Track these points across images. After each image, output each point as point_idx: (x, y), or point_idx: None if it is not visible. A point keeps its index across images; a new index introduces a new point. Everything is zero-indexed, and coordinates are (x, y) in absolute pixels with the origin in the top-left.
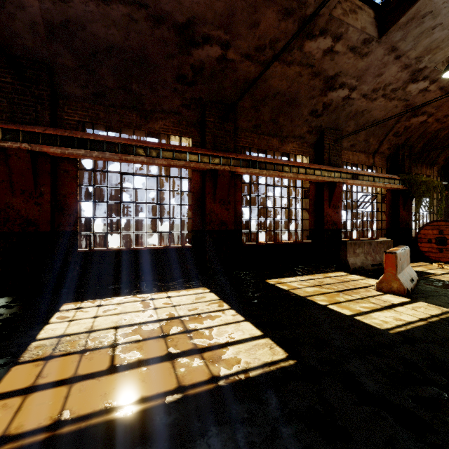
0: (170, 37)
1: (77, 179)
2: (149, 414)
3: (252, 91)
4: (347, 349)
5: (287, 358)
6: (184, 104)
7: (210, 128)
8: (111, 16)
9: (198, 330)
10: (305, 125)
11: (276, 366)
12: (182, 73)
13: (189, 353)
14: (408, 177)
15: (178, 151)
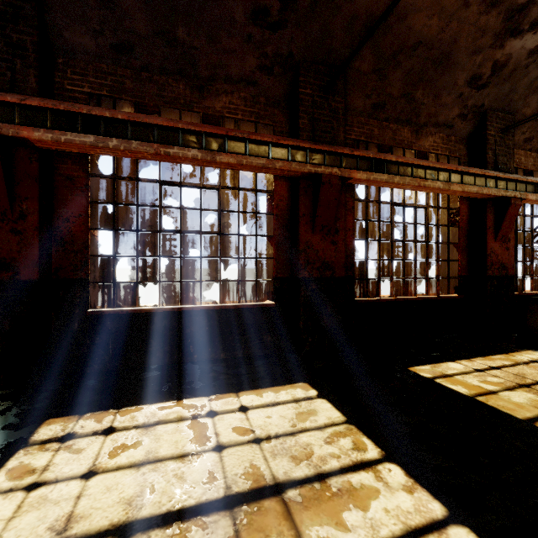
0: None
1: (88, 191)
2: None
3: (377, 40)
4: None
5: None
6: (263, 65)
7: (305, 105)
8: None
9: None
10: (457, 103)
11: None
12: (262, 4)
13: None
14: None
15: (254, 141)
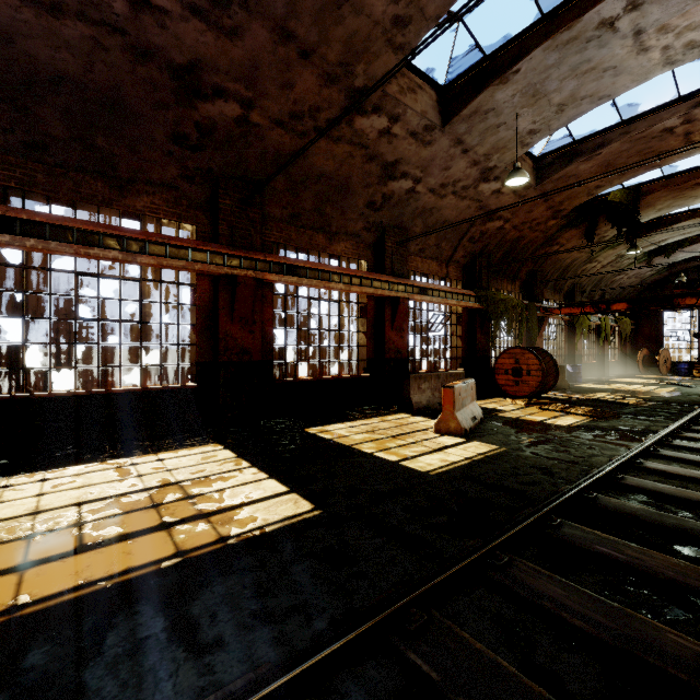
0: (163, 80)
1: None
2: (141, 580)
3: (287, 168)
4: (380, 494)
5: (313, 510)
6: (185, 175)
7: (225, 213)
8: (62, 34)
9: (204, 494)
10: (361, 219)
11: (299, 518)
12: (182, 131)
13: (191, 519)
14: (485, 294)
15: (175, 245)
